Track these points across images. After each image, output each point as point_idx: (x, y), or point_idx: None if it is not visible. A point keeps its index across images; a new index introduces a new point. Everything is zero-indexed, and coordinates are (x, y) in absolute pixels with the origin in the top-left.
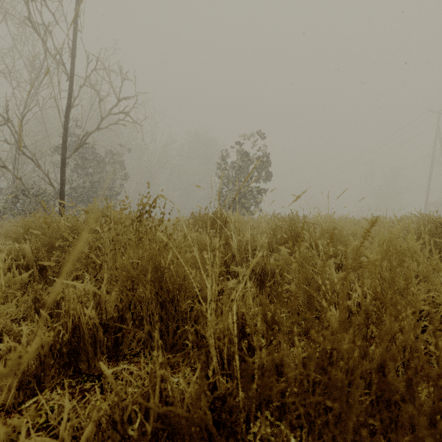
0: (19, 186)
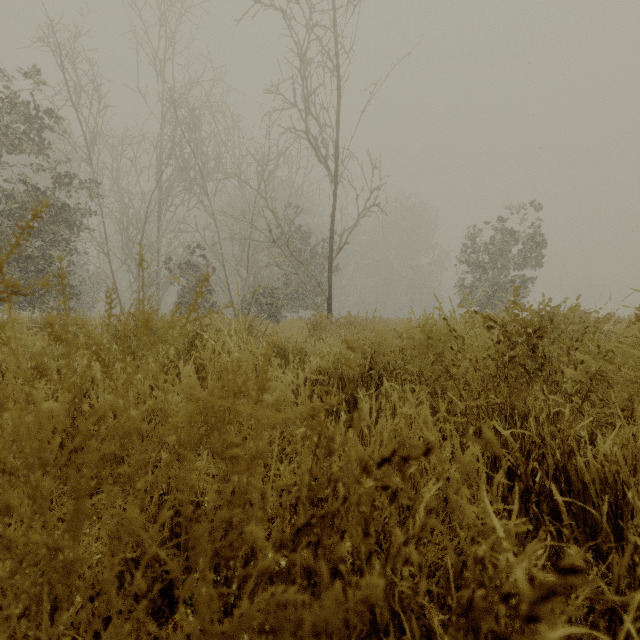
0: (255, 286)
